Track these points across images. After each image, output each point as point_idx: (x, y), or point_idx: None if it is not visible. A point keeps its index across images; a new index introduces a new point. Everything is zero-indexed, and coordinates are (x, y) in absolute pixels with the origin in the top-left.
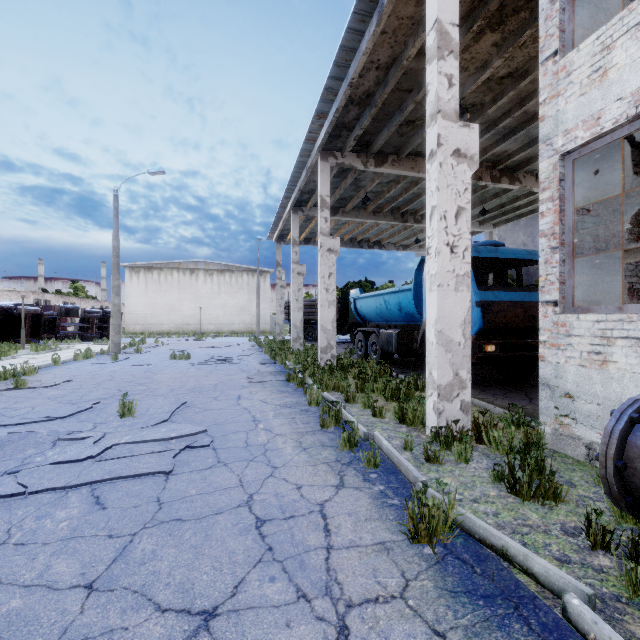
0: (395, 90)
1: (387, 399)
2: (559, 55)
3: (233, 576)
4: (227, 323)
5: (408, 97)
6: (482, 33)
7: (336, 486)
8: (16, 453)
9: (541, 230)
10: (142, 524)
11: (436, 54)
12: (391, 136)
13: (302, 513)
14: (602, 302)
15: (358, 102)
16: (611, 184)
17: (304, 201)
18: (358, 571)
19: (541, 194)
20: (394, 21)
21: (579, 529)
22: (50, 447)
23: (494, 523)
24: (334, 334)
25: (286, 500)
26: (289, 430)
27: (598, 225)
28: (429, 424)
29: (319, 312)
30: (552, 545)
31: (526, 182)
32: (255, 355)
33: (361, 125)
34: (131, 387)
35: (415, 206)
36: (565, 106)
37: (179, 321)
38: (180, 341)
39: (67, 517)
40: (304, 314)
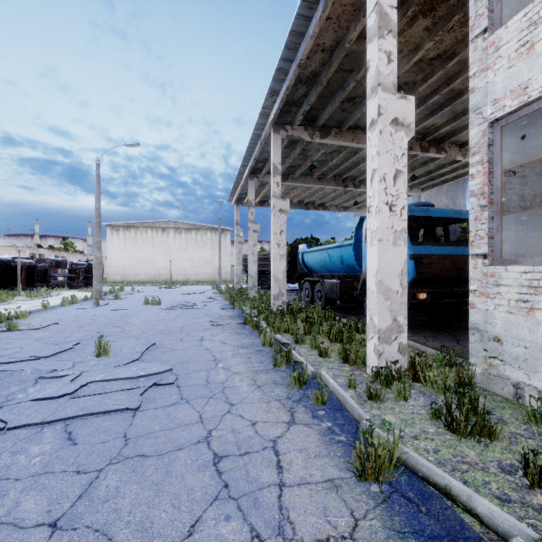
0: (338, 70)
1: (331, 340)
2: (488, 32)
3: (190, 514)
4: (193, 273)
5: (349, 77)
6: (415, 18)
7: (287, 423)
8: (1, 390)
9: (471, 190)
10: (108, 460)
11: (376, 33)
12: (334, 111)
13: (256, 449)
14: (526, 255)
15: (306, 81)
16: (534, 149)
17: (259, 169)
18: (309, 510)
19: (471, 158)
20: (338, 8)
21: (515, 467)
22: (32, 384)
23: (435, 460)
24: (285, 283)
25: (242, 436)
26: (245, 369)
27: (523, 186)
28: (370, 364)
29: (272, 264)
30: (491, 483)
31: (451, 152)
32: (217, 301)
33: (308, 101)
34: (108, 329)
35: (354, 173)
36: (494, 78)
37: (153, 272)
38: (153, 289)
39: (40, 453)
40: (259, 266)
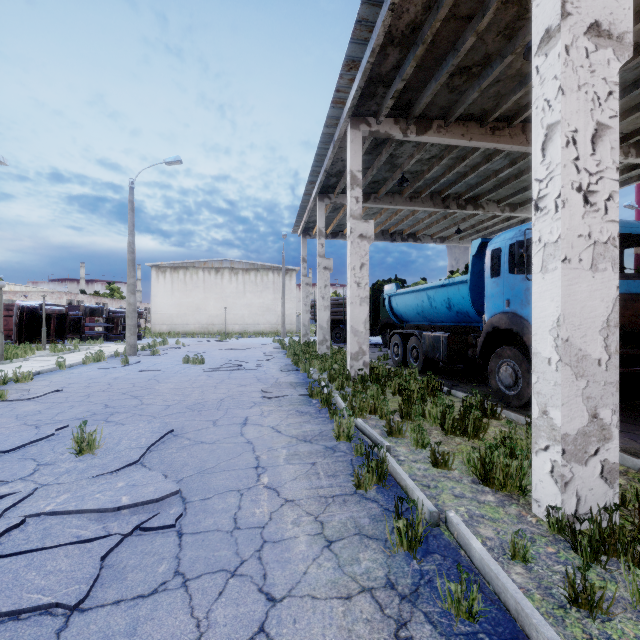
0: (450, 18)
1: (447, 432)
2: None
3: None
4: (252, 323)
5: (466, 29)
6: None
7: None
8: None
9: None
10: None
11: None
12: (438, 92)
13: None
14: None
15: (399, 41)
16: None
17: (331, 186)
18: None
19: None
20: None
21: None
22: None
23: None
24: (367, 337)
25: None
26: (306, 491)
27: None
28: (541, 498)
29: (349, 311)
30: None
31: None
32: (276, 359)
33: (402, 75)
34: (121, 401)
35: (459, 189)
36: None
37: (204, 321)
38: (203, 342)
39: None
40: (331, 314)
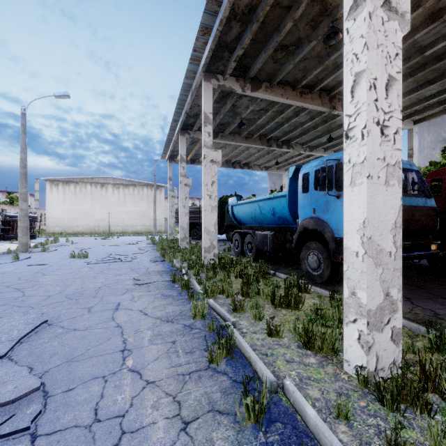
0: (276, 5)
1: (276, 306)
2: None
3: None
4: (131, 225)
5: (286, 16)
6: None
7: None
8: None
9: None
10: None
11: None
12: (266, 62)
13: None
14: None
15: (240, 17)
16: None
17: (190, 125)
18: None
19: None
20: None
21: None
22: None
23: None
24: (216, 235)
25: None
26: (166, 371)
27: None
28: (350, 359)
29: (203, 216)
30: None
31: None
32: (148, 252)
33: (242, 44)
34: (3, 294)
35: (278, 134)
36: None
37: (92, 224)
38: (89, 240)
39: None
40: (190, 218)
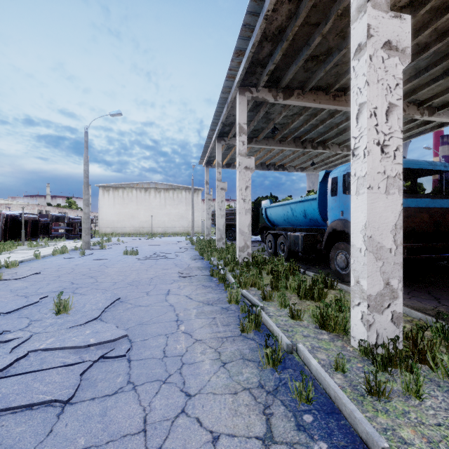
0: (304, 24)
1: (301, 297)
2: None
3: None
4: (171, 227)
5: (315, 31)
6: None
7: (263, 439)
8: None
9: None
10: None
11: None
12: (297, 72)
13: None
14: None
15: (271, 38)
16: None
17: (226, 133)
18: None
19: None
20: None
21: None
22: None
23: None
24: (250, 236)
25: None
26: (209, 334)
27: None
28: (356, 335)
29: (237, 218)
30: None
31: (409, 110)
32: (188, 251)
33: (273, 60)
34: (82, 280)
35: (312, 135)
36: None
37: (137, 225)
38: (136, 240)
39: None
40: (226, 220)
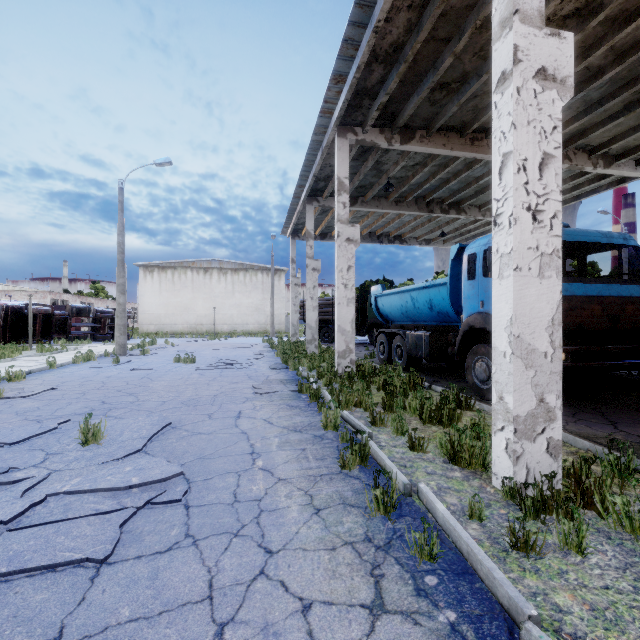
0: (429, 40)
1: (424, 421)
2: None
3: None
4: (241, 323)
5: (445, 49)
6: None
7: (370, 608)
8: None
9: None
10: None
11: None
12: (421, 105)
13: None
14: None
15: (383, 58)
16: None
17: (319, 190)
18: None
19: None
20: None
21: None
22: None
23: None
24: (353, 336)
25: None
26: (297, 472)
27: None
28: (498, 471)
29: (336, 311)
30: None
31: (577, 160)
32: (266, 358)
33: (386, 89)
34: (117, 398)
35: (442, 194)
36: None
37: (193, 321)
38: (192, 342)
39: None
40: (320, 314)
